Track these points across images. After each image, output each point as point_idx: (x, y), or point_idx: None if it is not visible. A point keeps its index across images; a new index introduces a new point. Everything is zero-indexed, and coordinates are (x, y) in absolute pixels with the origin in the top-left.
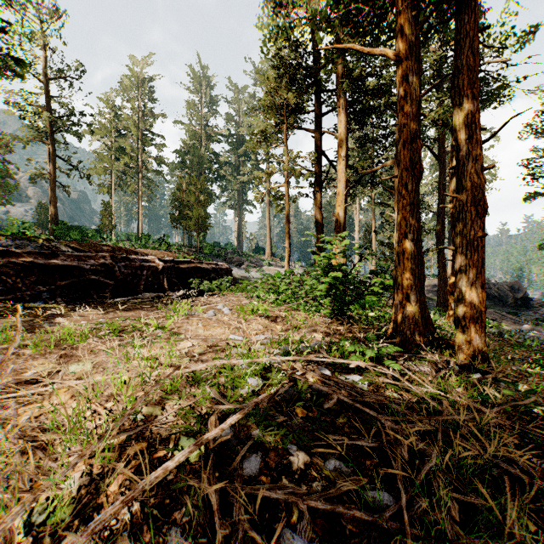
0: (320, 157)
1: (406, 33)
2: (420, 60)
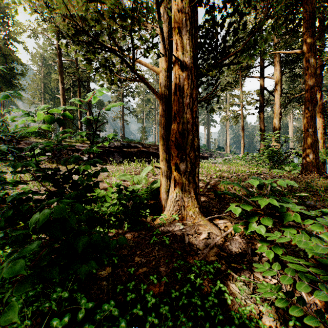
0: (262, 91)
1: (308, 42)
2: (315, 52)
